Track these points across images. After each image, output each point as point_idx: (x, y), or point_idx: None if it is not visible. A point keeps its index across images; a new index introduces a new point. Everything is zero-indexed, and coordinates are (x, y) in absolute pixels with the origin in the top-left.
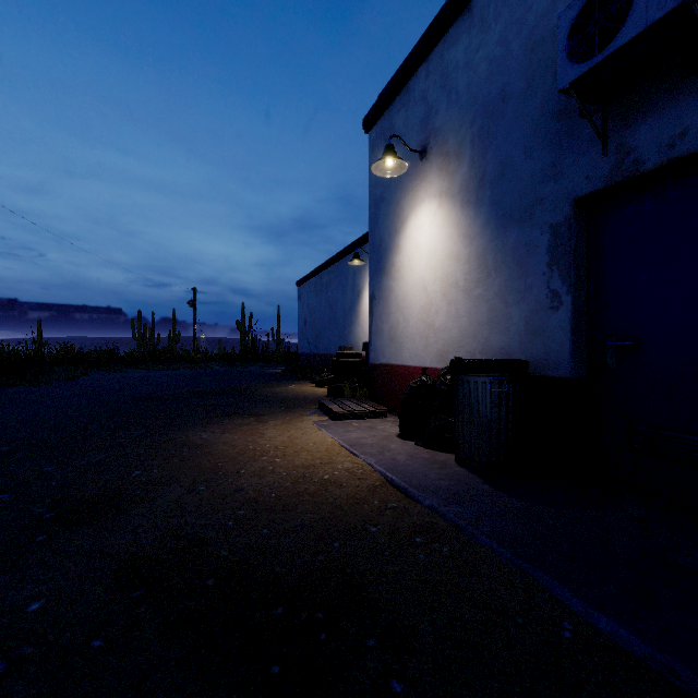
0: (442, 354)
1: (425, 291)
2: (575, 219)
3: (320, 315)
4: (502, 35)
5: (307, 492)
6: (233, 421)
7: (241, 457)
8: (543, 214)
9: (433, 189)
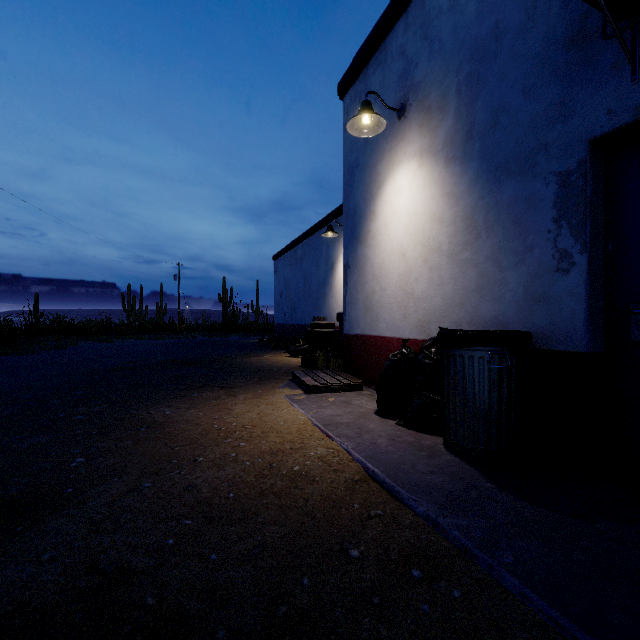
0: (423, 325)
1: (404, 258)
2: (590, 165)
3: (295, 287)
4: None
5: (272, 490)
6: (202, 394)
7: (203, 439)
8: (548, 162)
9: (413, 148)
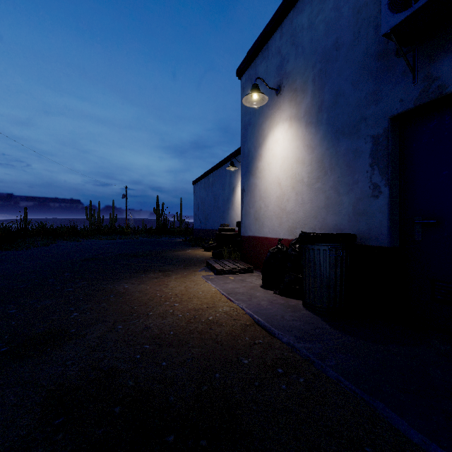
0: (291, 230)
1: (280, 186)
2: (391, 132)
3: (207, 203)
4: (335, 3)
5: (196, 330)
6: (147, 275)
7: (151, 302)
8: (367, 128)
9: (285, 114)
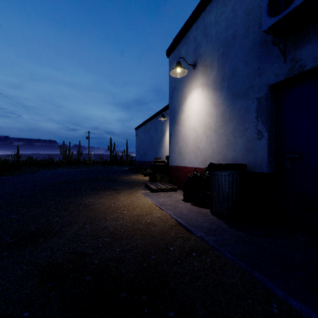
0: (203, 161)
1: (195, 131)
2: (269, 95)
3: (146, 143)
4: (233, 7)
5: (138, 228)
6: (105, 193)
7: (107, 210)
8: (253, 93)
9: (199, 82)
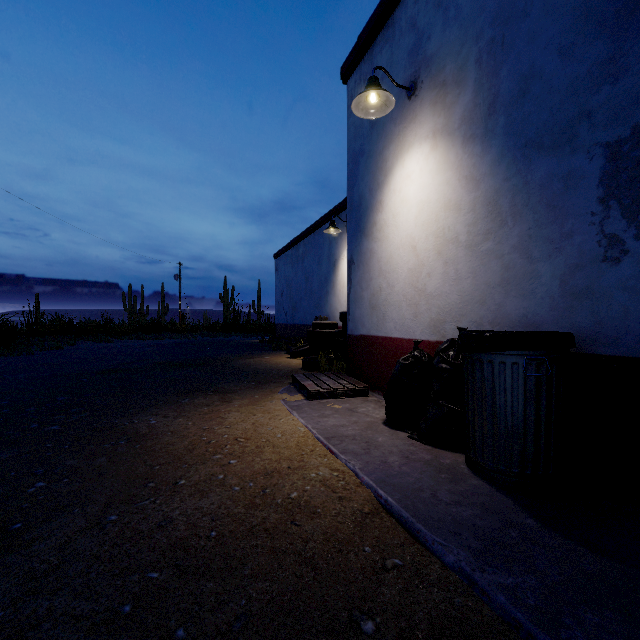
0: (436, 325)
1: (415, 251)
2: None
3: (296, 286)
4: None
5: (264, 526)
6: (194, 400)
7: (188, 455)
8: (592, 131)
9: (424, 129)
